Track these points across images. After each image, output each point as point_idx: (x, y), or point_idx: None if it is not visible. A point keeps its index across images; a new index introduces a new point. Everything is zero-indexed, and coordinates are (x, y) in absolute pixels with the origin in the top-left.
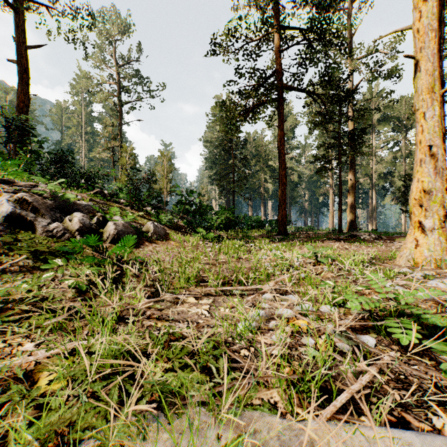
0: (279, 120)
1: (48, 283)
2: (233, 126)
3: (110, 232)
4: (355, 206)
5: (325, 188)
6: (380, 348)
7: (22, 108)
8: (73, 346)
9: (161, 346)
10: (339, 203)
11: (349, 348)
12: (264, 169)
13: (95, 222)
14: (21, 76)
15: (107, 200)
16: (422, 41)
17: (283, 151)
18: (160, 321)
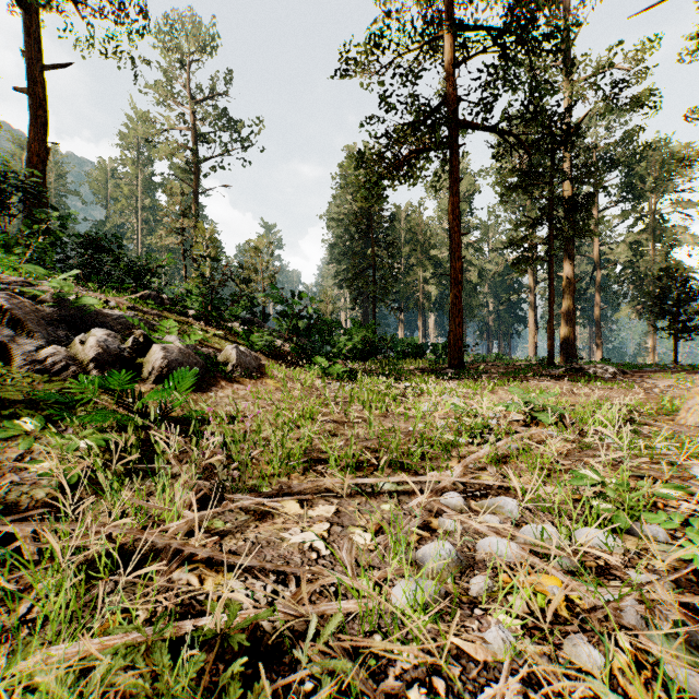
0: (450, 178)
1: None
2: (374, 188)
3: (155, 364)
4: (574, 321)
5: (521, 292)
6: None
7: (35, 165)
8: None
9: (181, 697)
10: (550, 316)
11: None
12: (423, 262)
13: (129, 345)
14: (34, 113)
15: (167, 311)
16: None
17: (457, 230)
18: (212, 572)
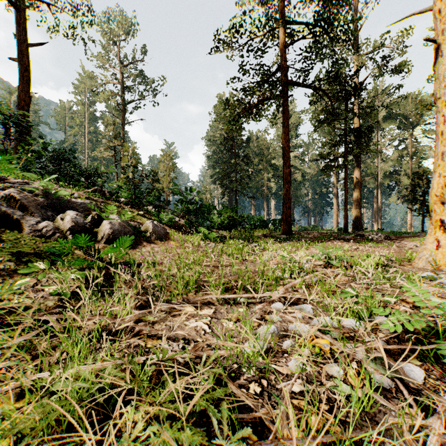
0: (283, 116)
1: (21, 291)
2: (236, 122)
3: (105, 232)
4: (360, 205)
5: (329, 187)
6: (430, 382)
7: (22, 106)
8: (33, 379)
9: (146, 382)
10: (345, 202)
11: (391, 383)
12: (267, 168)
13: (89, 221)
14: (22, 74)
15: (107, 199)
16: (444, 23)
17: (287, 149)
18: (150, 339)
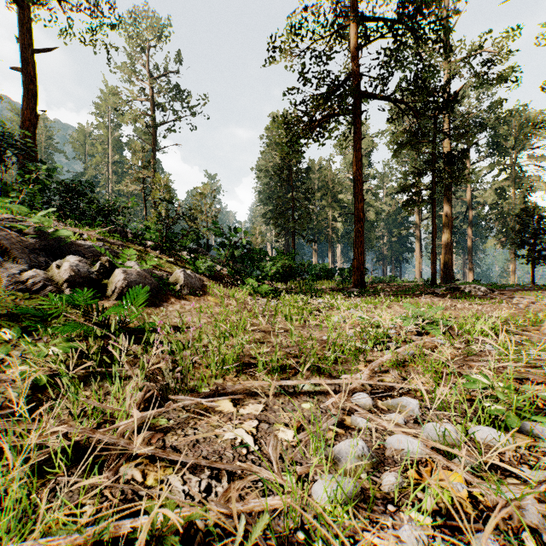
0: (354, 137)
1: None
2: (294, 145)
3: (117, 284)
4: (451, 250)
5: (409, 228)
6: None
7: (27, 128)
8: None
9: None
10: (433, 246)
11: None
12: (332, 204)
13: (97, 269)
14: (27, 87)
15: (130, 242)
16: None
17: (359, 178)
18: (154, 467)
